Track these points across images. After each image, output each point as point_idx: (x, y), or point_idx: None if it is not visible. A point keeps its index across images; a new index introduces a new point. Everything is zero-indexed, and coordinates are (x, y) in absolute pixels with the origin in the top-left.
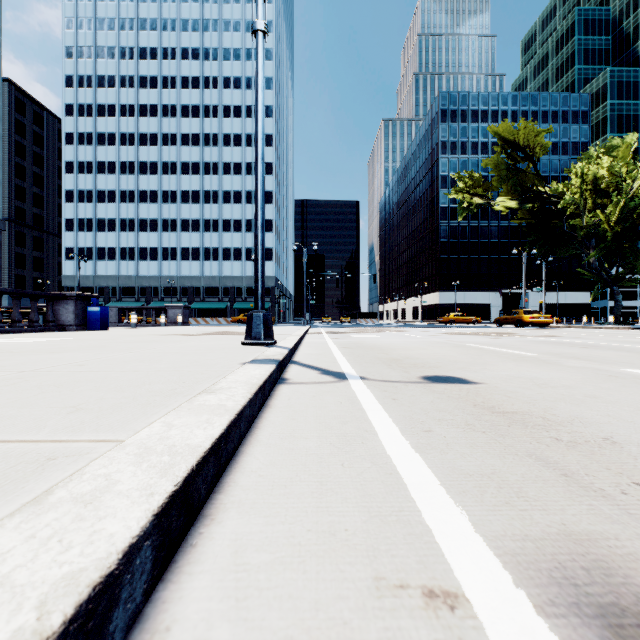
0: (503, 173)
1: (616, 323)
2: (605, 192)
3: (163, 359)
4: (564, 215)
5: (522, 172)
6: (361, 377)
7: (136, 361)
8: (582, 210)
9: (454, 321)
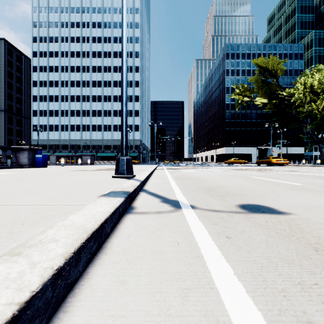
0: (260, 84)
1: (321, 163)
2: (317, 93)
3: (46, 190)
4: (292, 106)
5: (270, 84)
6: (191, 206)
7: (23, 193)
8: (304, 103)
9: (233, 162)
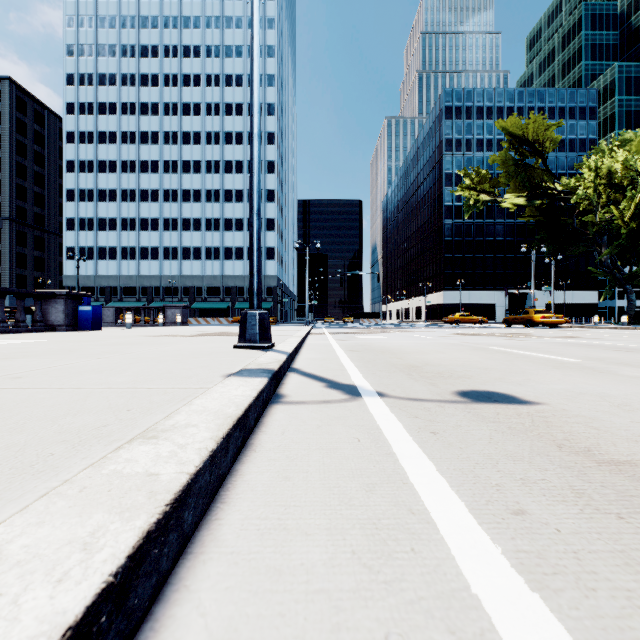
0: (511, 169)
1: (629, 323)
2: (620, 186)
3: (129, 368)
4: (574, 212)
5: (531, 168)
6: (378, 393)
7: (93, 371)
8: (595, 206)
9: (460, 321)
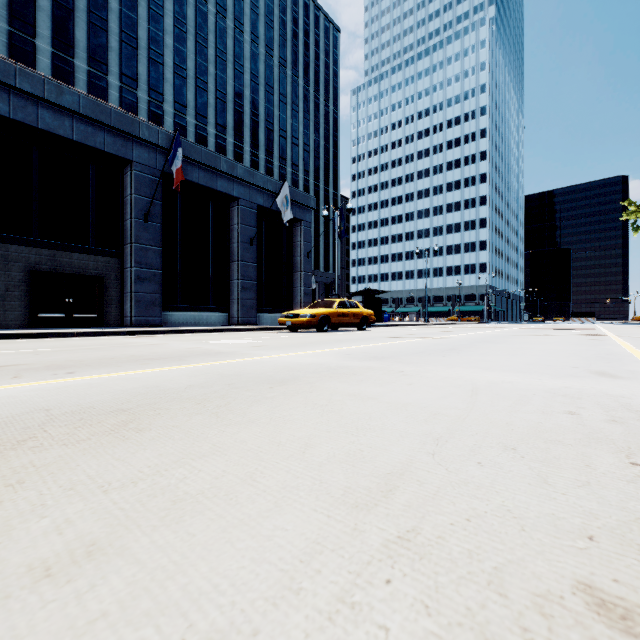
0: None
1: None
2: None
3: None
4: None
5: None
6: None
7: None
8: None
9: None
